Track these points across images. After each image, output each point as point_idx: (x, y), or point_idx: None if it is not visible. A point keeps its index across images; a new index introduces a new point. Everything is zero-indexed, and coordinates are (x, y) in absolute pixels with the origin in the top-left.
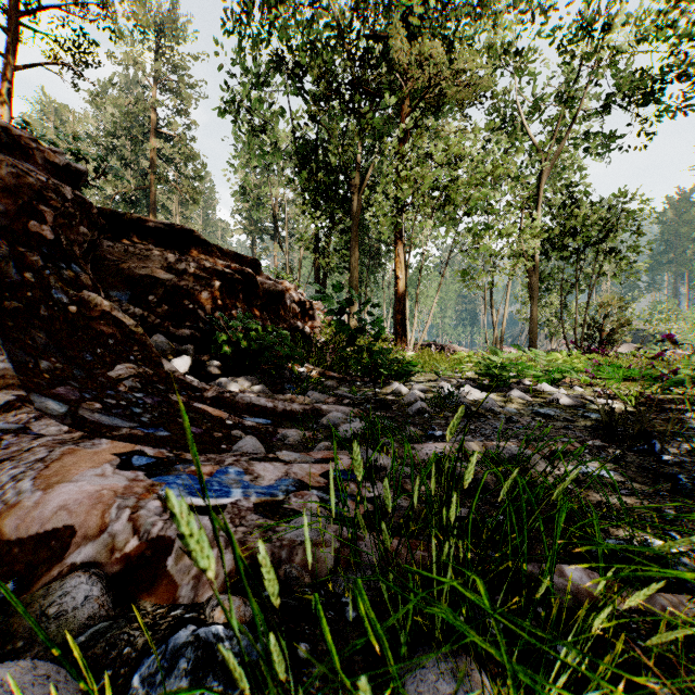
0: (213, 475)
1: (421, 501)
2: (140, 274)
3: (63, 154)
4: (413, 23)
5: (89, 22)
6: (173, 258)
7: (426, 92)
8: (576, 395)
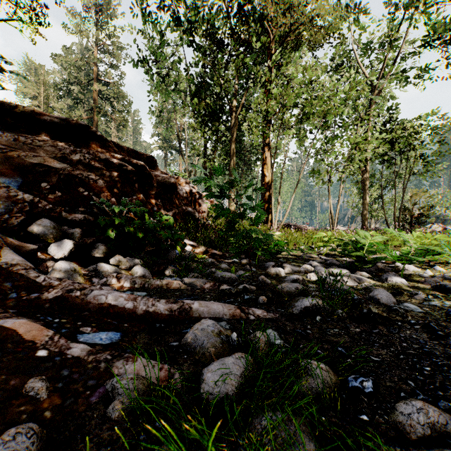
0: None
1: None
2: (32, 162)
3: None
4: None
5: None
6: (67, 150)
7: (286, 36)
8: (448, 278)
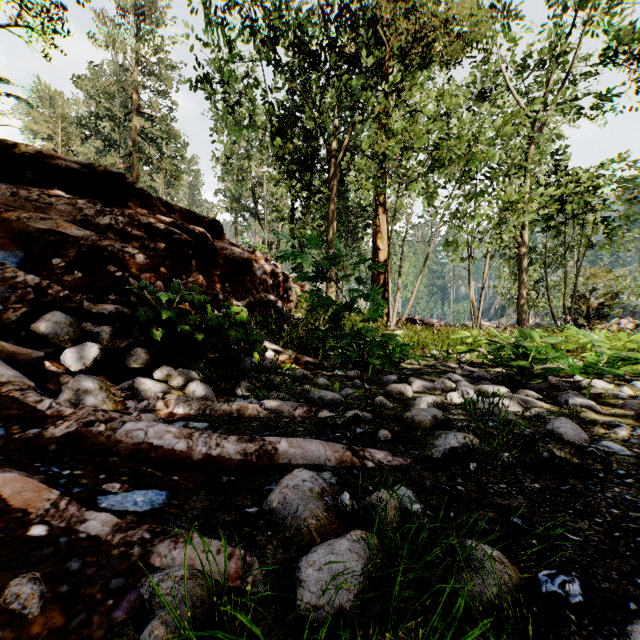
0: None
1: None
2: (38, 228)
3: None
4: None
5: None
6: (91, 210)
7: (409, 48)
8: None
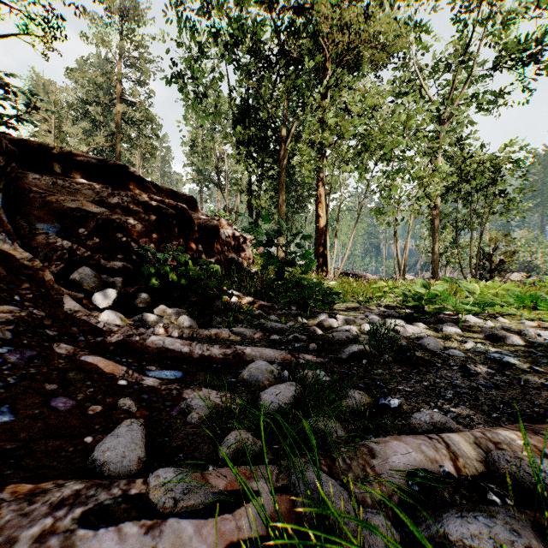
0: None
1: None
2: (69, 207)
3: None
4: None
5: None
6: (105, 193)
7: (344, 55)
8: (507, 329)
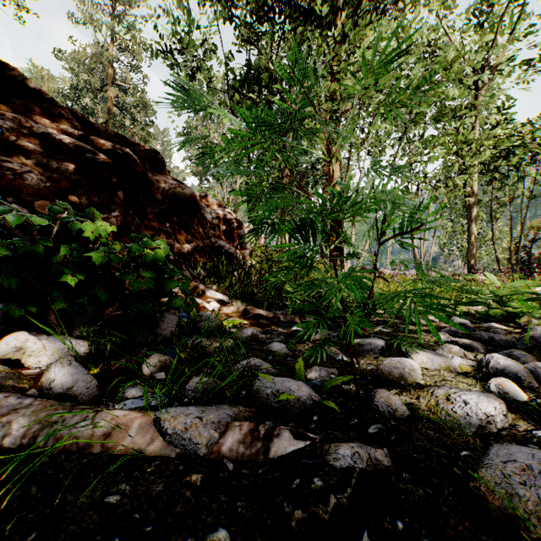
0: None
1: None
2: None
3: None
4: None
5: None
6: None
7: None
8: None
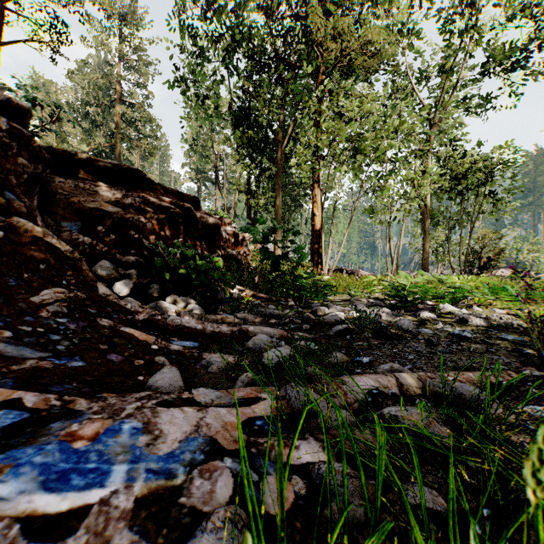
0: (97, 438)
1: (367, 471)
2: (89, 207)
3: (3, 89)
4: (327, 4)
5: (63, 6)
6: (120, 194)
7: (338, 62)
8: (478, 315)
